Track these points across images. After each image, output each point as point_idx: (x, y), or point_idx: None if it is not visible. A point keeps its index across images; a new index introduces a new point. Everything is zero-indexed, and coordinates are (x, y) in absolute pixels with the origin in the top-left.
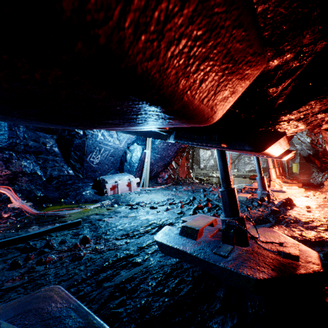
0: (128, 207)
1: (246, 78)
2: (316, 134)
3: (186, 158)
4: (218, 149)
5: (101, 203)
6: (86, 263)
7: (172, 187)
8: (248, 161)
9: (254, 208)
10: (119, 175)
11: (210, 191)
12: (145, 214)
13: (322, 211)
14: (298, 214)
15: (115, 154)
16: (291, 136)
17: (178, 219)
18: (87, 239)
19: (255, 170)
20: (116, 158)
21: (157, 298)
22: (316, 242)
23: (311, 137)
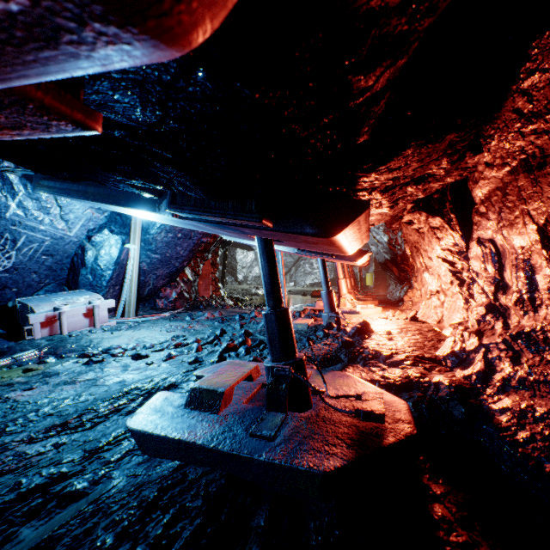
0: (81, 360)
1: None
2: (395, 230)
3: (212, 263)
4: (260, 238)
5: (11, 358)
6: None
7: (186, 314)
8: (310, 269)
9: (319, 341)
10: (66, 295)
11: (251, 319)
12: (120, 372)
13: (405, 338)
14: (378, 344)
15: (57, 250)
16: None
17: (189, 374)
18: None
19: (319, 283)
20: (59, 259)
21: None
22: (404, 385)
23: (389, 234)
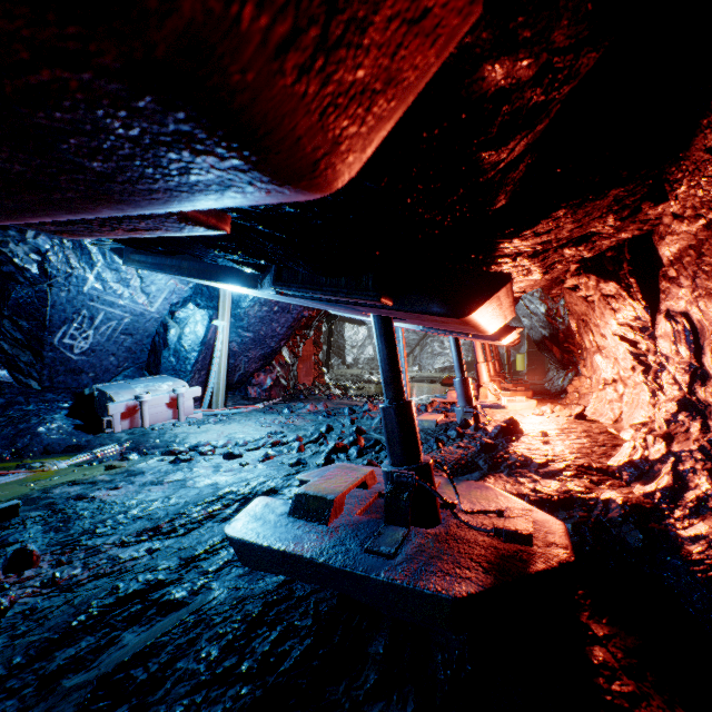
0: (167, 458)
1: (426, 32)
2: (555, 297)
3: (314, 342)
4: (376, 316)
5: (91, 454)
6: (16, 627)
7: (283, 406)
8: (439, 349)
9: (451, 443)
10: (147, 381)
11: (364, 413)
12: (211, 473)
13: (566, 441)
14: (529, 449)
15: (137, 329)
16: (515, 300)
17: (291, 479)
18: (30, 556)
19: (452, 367)
20: (139, 339)
21: (220, 691)
22: (561, 502)
23: (547, 303)
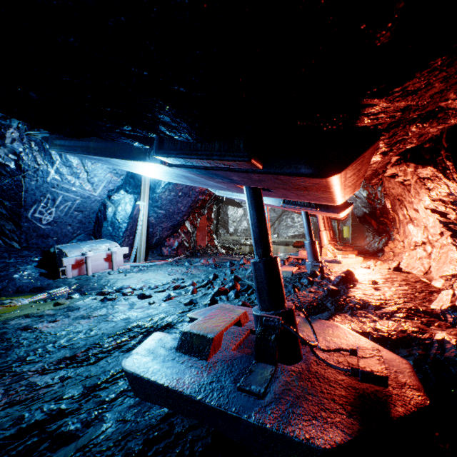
0: (99, 297)
1: None
2: (374, 185)
3: (207, 218)
4: (248, 187)
5: (47, 293)
6: None
7: (185, 260)
8: (291, 223)
9: (304, 289)
10: (92, 243)
11: (240, 265)
12: (127, 309)
13: (392, 288)
14: (365, 294)
15: (85, 207)
16: None
17: (184, 315)
18: None
19: (300, 235)
20: (87, 214)
21: None
22: (400, 340)
23: (368, 190)
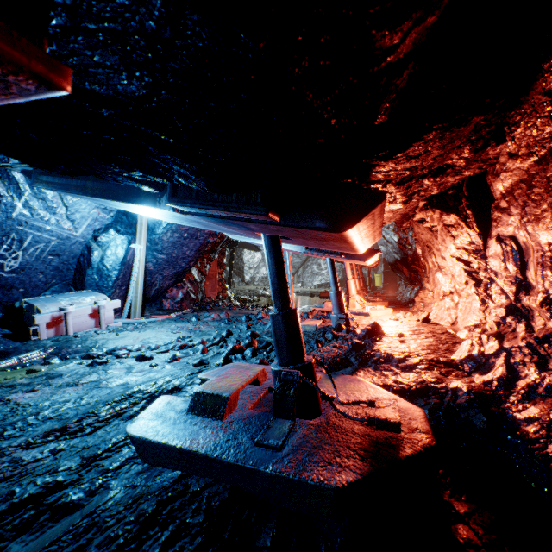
0: (86, 361)
1: None
2: (405, 229)
3: (219, 264)
4: (266, 235)
5: (16, 359)
6: None
7: (192, 315)
8: (317, 270)
9: (328, 344)
10: (72, 295)
11: (258, 320)
12: (124, 374)
13: (418, 340)
14: (390, 347)
15: (63, 250)
16: None
17: (194, 377)
18: None
19: (327, 284)
20: (65, 259)
21: None
22: (419, 391)
23: (399, 234)
